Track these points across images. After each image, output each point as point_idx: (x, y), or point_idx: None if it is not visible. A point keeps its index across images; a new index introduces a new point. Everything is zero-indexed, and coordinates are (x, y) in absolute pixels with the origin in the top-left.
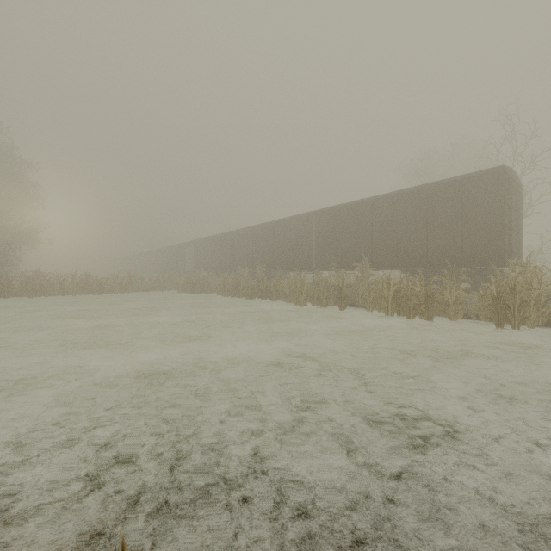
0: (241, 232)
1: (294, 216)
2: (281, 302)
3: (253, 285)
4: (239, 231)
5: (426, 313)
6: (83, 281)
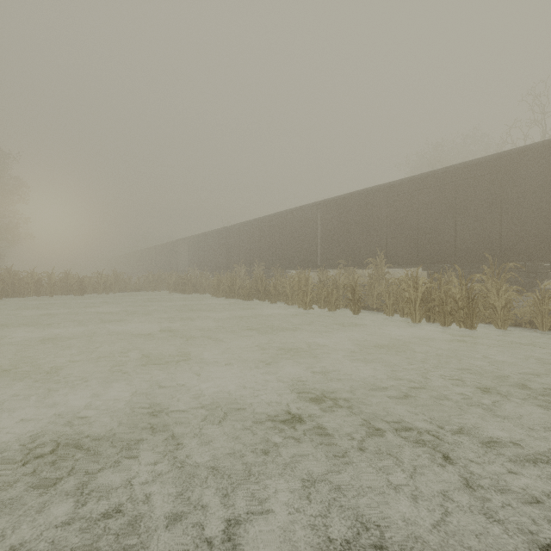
0: (237, 228)
1: (296, 208)
2: (282, 304)
3: (250, 285)
4: (235, 226)
5: (468, 320)
6: (62, 281)
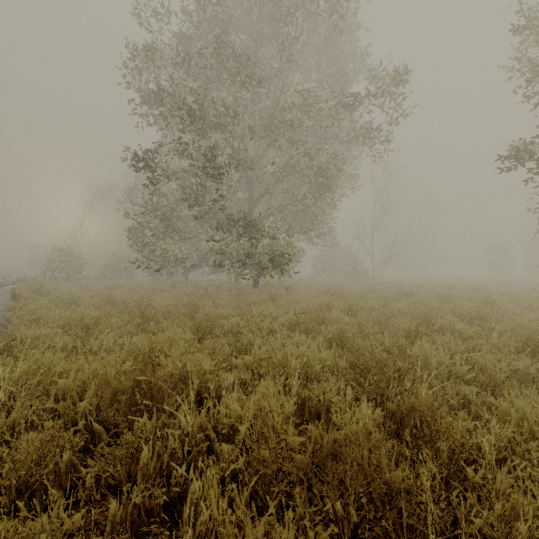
0: None
1: None
2: None
3: None
4: None
5: None
6: None
